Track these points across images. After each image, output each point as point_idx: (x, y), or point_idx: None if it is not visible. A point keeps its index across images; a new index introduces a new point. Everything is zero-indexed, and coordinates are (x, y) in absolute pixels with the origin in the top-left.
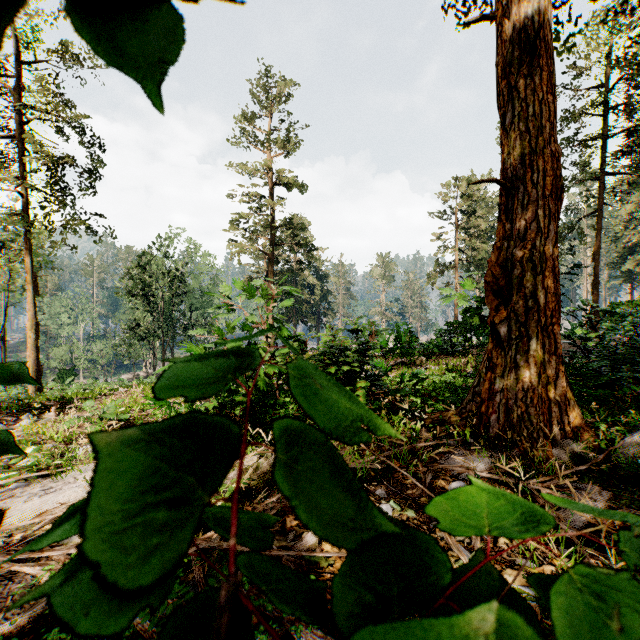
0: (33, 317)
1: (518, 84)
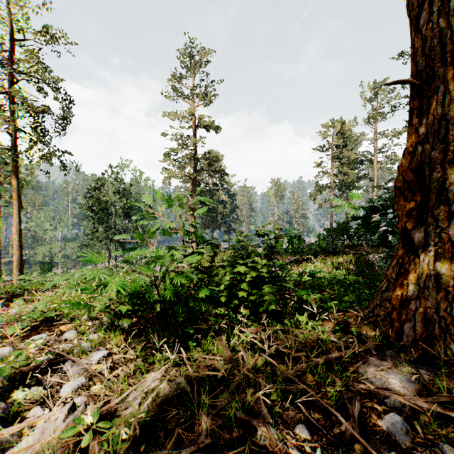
0: (17, 224)
1: None
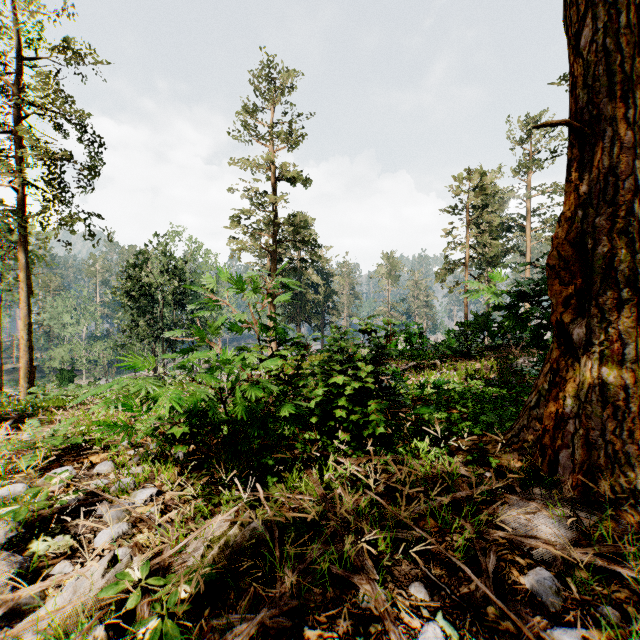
0: (25, 317)
1: None
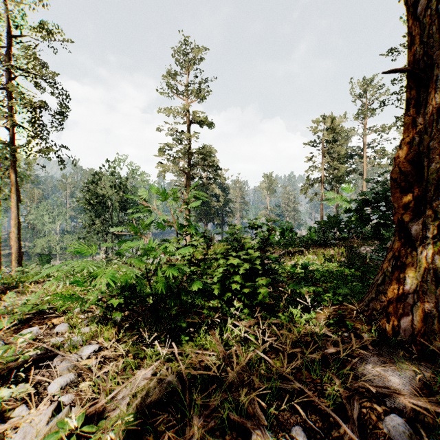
0: (16, 217)
1: None
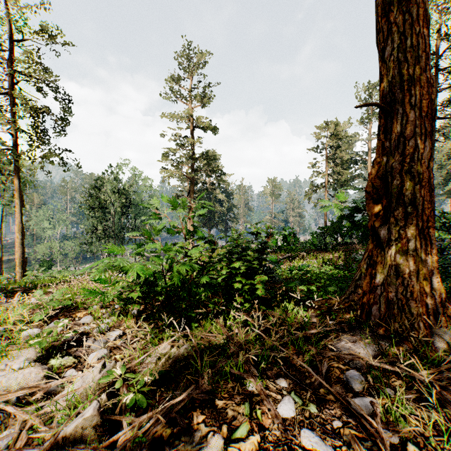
0: (20, 223)
1: (397, 20)
